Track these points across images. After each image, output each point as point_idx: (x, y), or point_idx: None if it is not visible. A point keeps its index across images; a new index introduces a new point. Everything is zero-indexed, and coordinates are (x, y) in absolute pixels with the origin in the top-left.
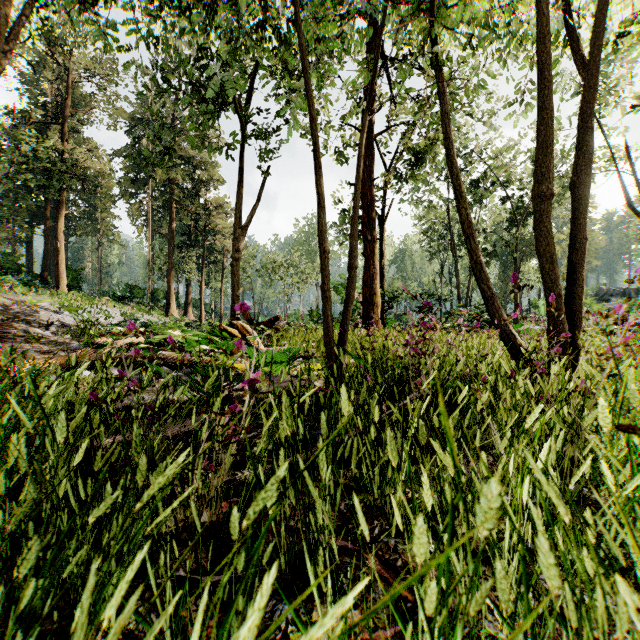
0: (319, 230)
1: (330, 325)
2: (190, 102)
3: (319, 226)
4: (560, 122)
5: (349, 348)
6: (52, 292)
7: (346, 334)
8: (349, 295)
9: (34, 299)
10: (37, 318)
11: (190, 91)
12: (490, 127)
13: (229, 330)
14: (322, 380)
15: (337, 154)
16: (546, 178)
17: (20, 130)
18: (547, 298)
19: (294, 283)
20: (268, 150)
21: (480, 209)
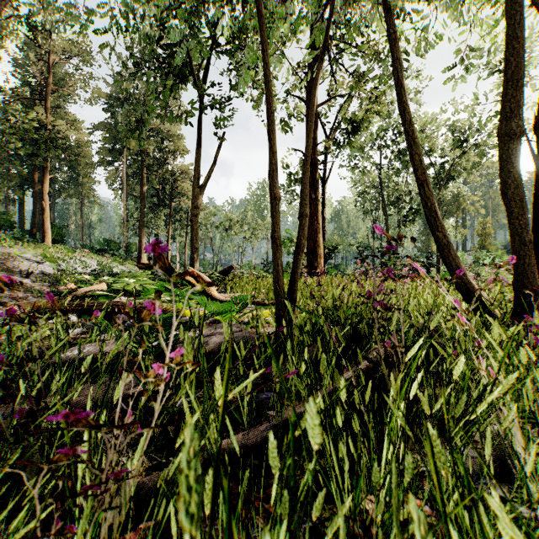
0: (268, 175)
1: (280, 274)
2: (155, 77)
3: (268, 171)
4: (477, 98)
5: (298, 296)
6: (36, 245)
7: (296, 283)
8: (299, 243)
9: (20, 251)
10: (20, 268)
11: (155, 67)
12: (416, 103)
13: (187, 278)
14: (271, 327)
15: (284, 125)
16: (515, 114)
17: (10, 105)
18: (515, 245)
19: (247, 238)
20: (223, 117)
21: (407, 174)
